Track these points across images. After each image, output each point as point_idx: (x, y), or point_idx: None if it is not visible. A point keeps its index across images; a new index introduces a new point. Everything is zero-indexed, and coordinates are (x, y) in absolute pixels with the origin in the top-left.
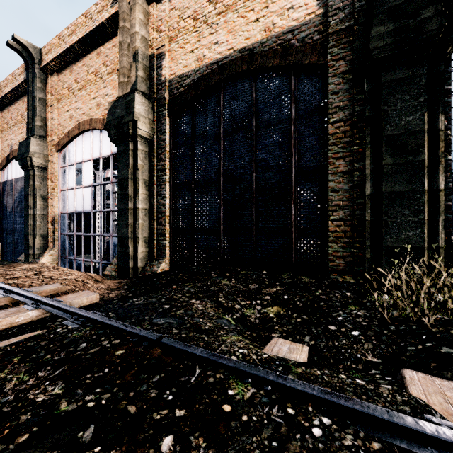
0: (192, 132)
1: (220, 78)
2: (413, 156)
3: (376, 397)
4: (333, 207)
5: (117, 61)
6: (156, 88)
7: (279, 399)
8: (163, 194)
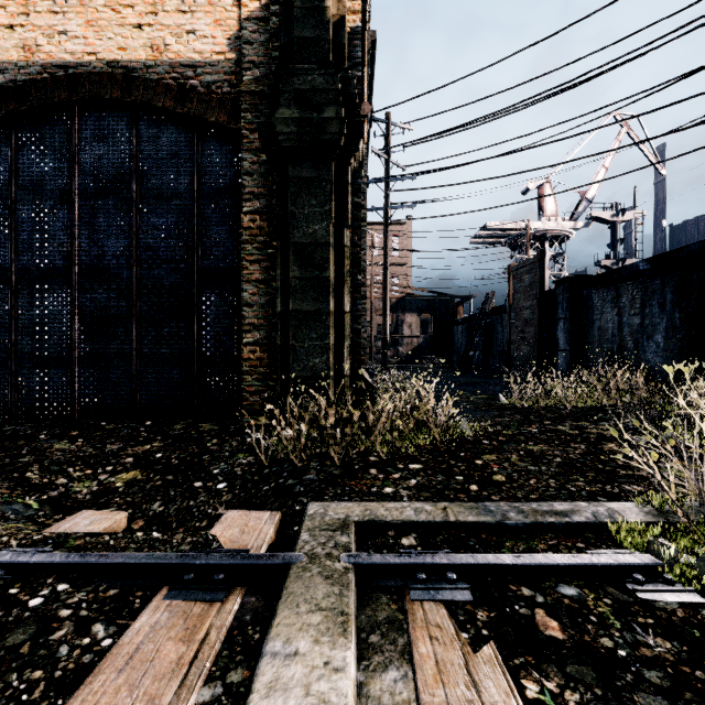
0: (13, 176)
1: (70, 97)
2: (319, 272)
3: (161, 546)
4: (247, 327)
5: None
6: None
7: (8, 583)
8: None
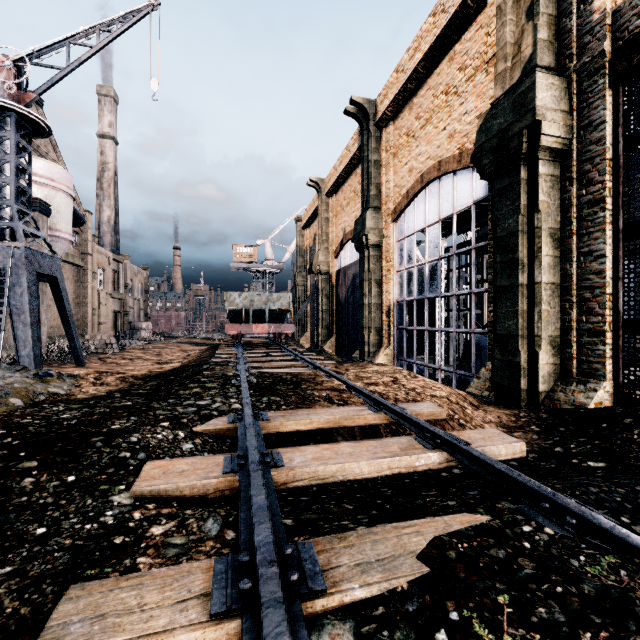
0: None
1: None
2: None
3: None
4: None
5: (483, 50)
6: (577, 45)
7: None
8: (597, 250)
